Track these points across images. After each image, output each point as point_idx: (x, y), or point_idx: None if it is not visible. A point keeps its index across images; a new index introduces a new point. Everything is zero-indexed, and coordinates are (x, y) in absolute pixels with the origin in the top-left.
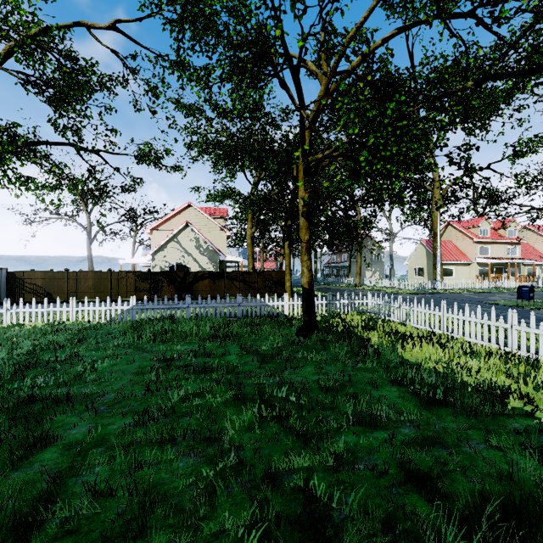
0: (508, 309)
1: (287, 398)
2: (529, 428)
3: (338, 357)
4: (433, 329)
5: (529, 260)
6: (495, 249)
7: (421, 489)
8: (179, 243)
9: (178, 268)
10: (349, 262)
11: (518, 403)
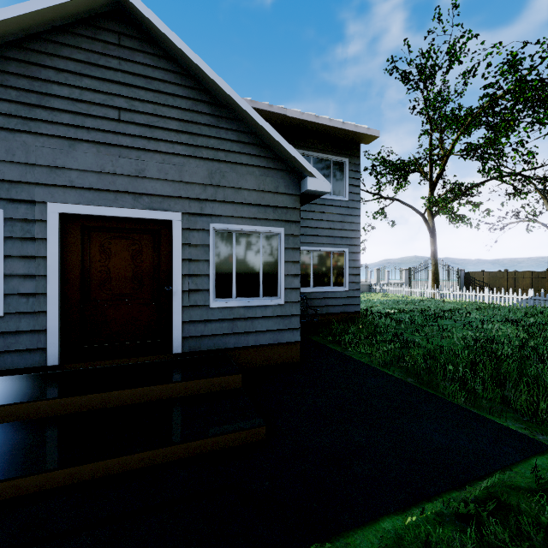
0: None
1: None
2: None
3: None
4: None
5: None
6: None
7: None
8: None
9: None
10: None
11: None
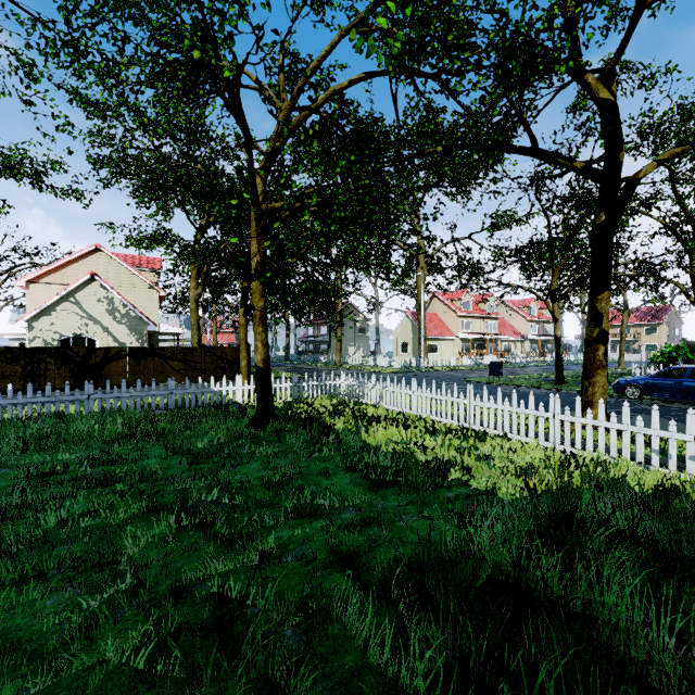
0: (481, 386)
1: (219, 501)
2: (460, 496)
3: (294, 448)
4: (404, 410)
5: (505, 335)
6: (476, 323)
7: (344, 567)
8: (79, 304)
9: (77, 342)
10: (329, 336)
11: (459, 474)
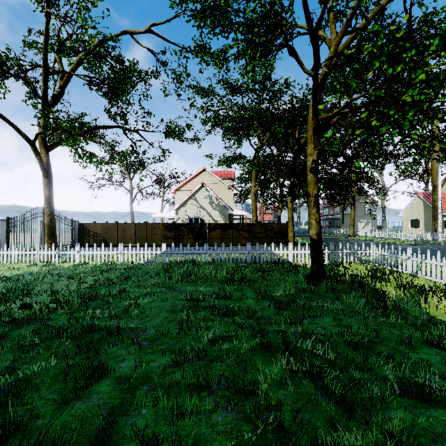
0: None
1: (313, 351)
2: None
3: (355, 309)
4: None
5: None
6: None
7: None
8: (196, 200)
9: (195, 220)
10: (342, 215)
11: None
